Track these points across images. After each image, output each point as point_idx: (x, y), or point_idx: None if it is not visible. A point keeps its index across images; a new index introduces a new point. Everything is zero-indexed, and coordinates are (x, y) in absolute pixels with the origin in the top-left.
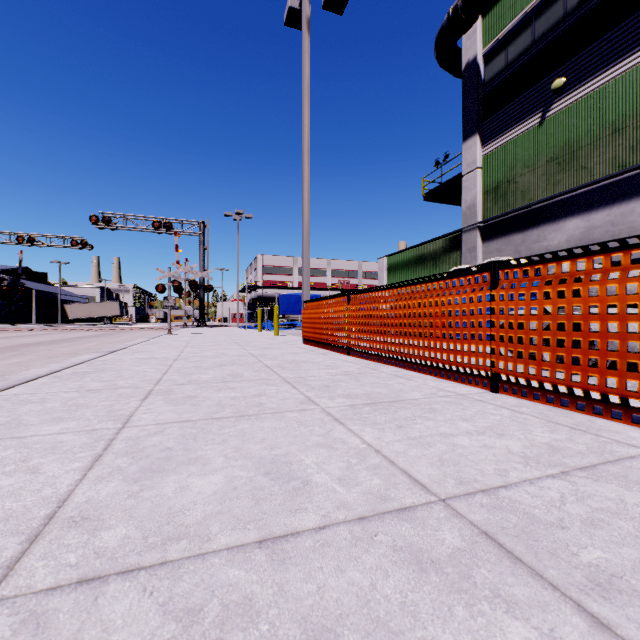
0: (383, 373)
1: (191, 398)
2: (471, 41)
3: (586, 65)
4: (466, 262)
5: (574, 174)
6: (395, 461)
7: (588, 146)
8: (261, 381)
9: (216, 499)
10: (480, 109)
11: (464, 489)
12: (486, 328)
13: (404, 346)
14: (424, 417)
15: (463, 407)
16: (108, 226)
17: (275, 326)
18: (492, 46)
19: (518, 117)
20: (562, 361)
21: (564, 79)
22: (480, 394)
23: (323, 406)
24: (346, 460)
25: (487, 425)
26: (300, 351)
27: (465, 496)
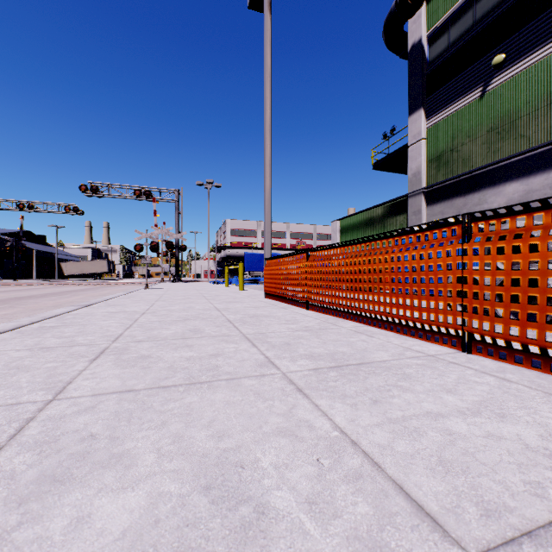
0: (343, 329)
1: (143, 358)
2: (416, 25)
3: (525, 42)
4: (412, 224)
5: (513, 142)
6: (381, 464)
7: (527, 116)
8: (221, 338)
9: (121, 550)
10: (425, 86)
11: (498, 529)
12: (456, 284)
13: (364, 301)
14: (400, 387)
15: (439, 372)
16: (96, 194)
17: (240, 281)
18: (436, 28)
19: (460, 92)
20: (516, 316)
21: (504, 55)
22: (451, 355)
23: (284, 370)
24: (315, 461)
25: (478, 399)
26: (262, 305)
27: (506, 548)
